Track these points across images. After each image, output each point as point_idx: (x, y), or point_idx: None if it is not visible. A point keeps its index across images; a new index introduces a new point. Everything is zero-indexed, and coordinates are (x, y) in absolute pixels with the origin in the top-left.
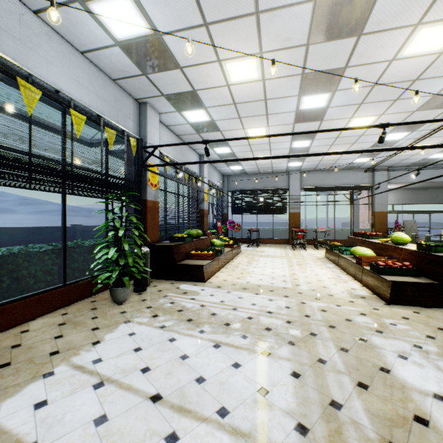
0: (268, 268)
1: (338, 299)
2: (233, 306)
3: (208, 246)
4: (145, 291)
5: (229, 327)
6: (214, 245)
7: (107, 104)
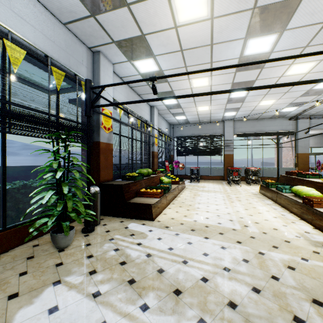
0: (212, 205)
1: (298, 248)
2: (183, 257)
3: (157, 183)
4: (93, 231)
5: (180, 299)
6: (163, 182)
7: (57, 46)
